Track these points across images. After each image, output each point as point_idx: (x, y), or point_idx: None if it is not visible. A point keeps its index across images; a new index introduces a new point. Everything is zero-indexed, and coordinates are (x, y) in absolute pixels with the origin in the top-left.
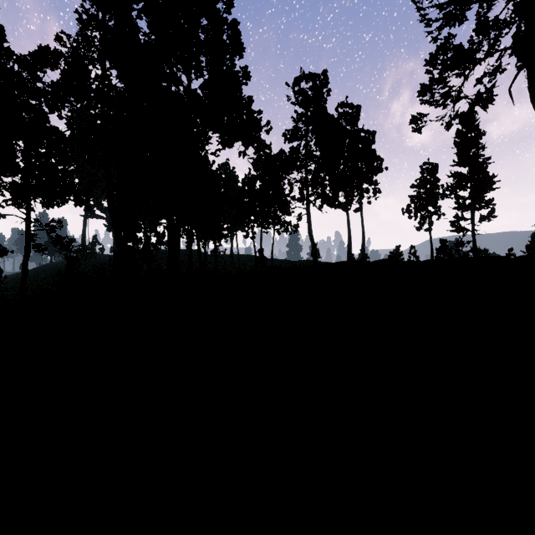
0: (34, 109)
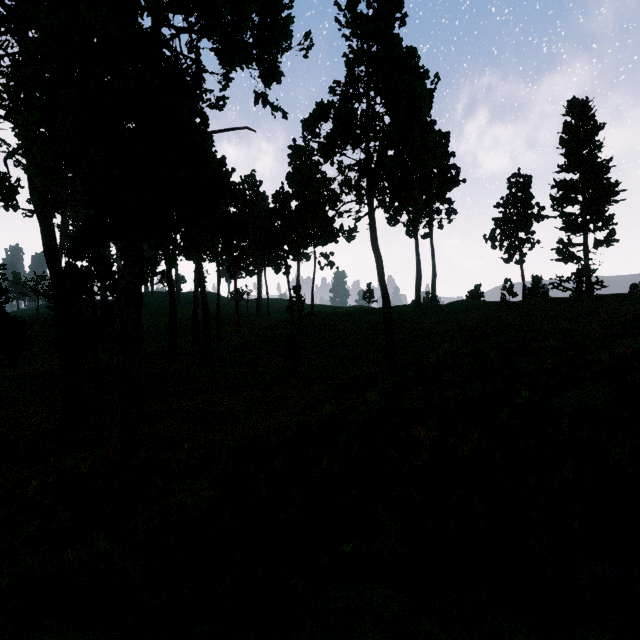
0: None
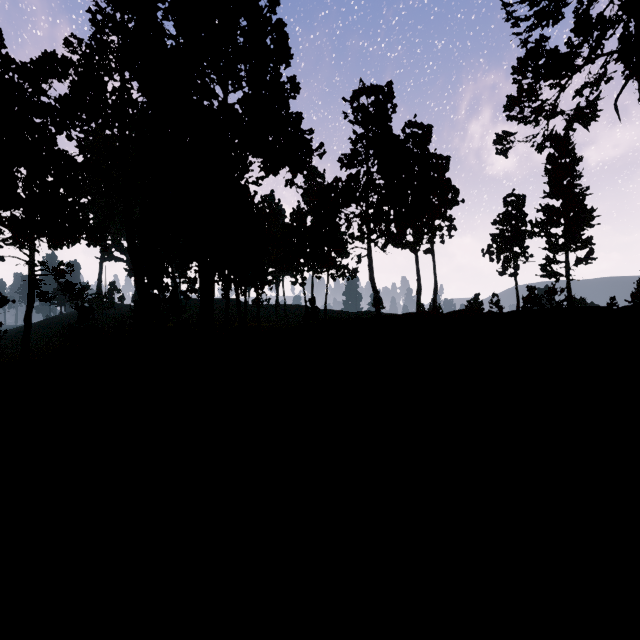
0: (38, 128)
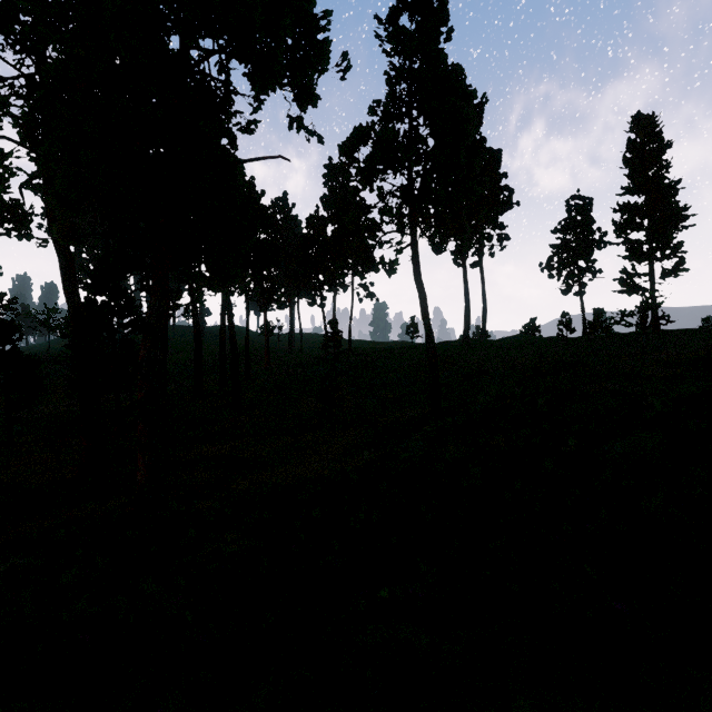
0: None
